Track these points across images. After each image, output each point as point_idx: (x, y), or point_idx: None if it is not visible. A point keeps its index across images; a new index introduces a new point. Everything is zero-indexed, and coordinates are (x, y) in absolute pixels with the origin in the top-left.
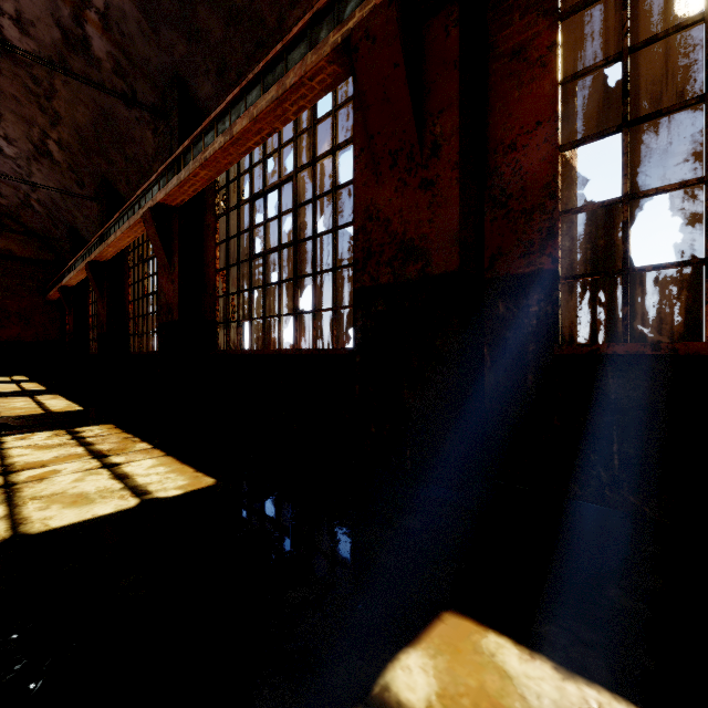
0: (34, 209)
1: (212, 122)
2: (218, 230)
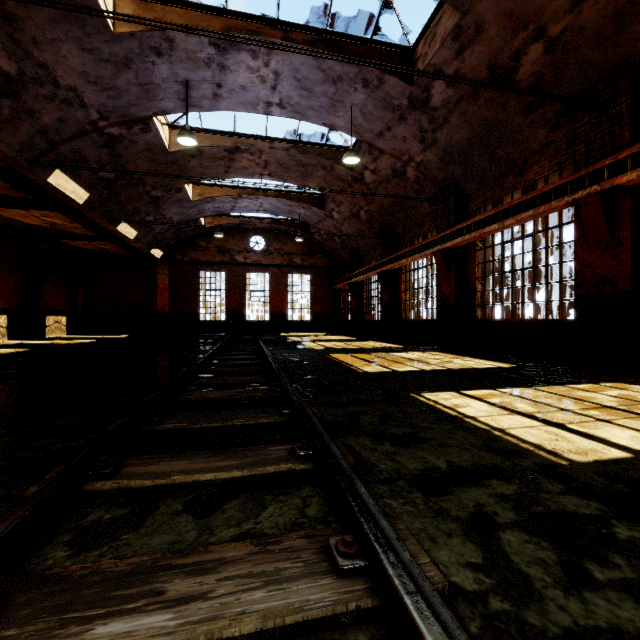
0: (334, 241)
1: (488, 216)
2: (476, 257)
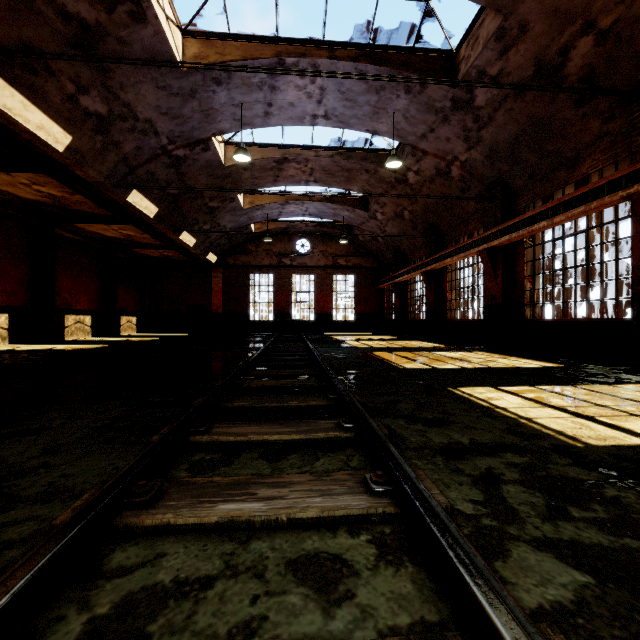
0: (377, 241)
1: (537, 213)
2: (525, 255)
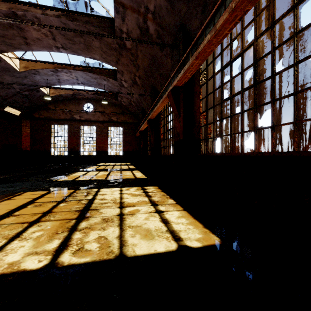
0: (132, 105)
1: (202, 31)
2: (201, 93)
